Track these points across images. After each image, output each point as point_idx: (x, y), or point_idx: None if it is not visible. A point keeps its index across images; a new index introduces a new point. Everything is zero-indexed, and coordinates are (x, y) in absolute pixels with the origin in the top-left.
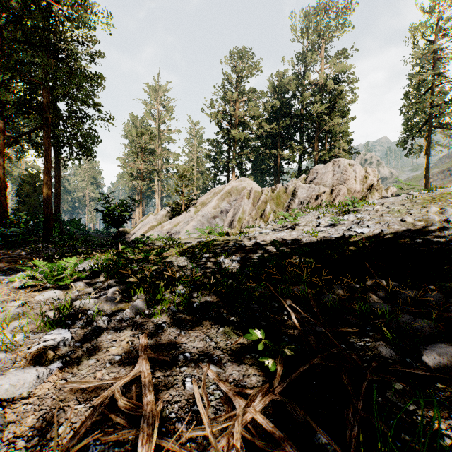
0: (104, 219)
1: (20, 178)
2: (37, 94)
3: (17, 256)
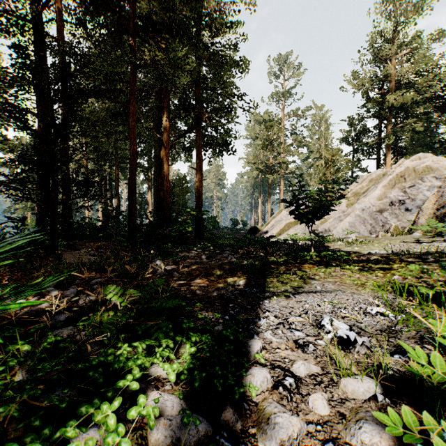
0: (294, 213)
1: (172, 182)
2: (189, 98)
3: (197, 259)
